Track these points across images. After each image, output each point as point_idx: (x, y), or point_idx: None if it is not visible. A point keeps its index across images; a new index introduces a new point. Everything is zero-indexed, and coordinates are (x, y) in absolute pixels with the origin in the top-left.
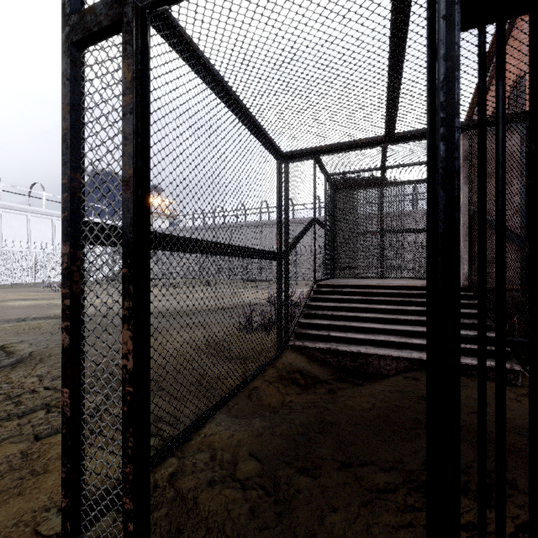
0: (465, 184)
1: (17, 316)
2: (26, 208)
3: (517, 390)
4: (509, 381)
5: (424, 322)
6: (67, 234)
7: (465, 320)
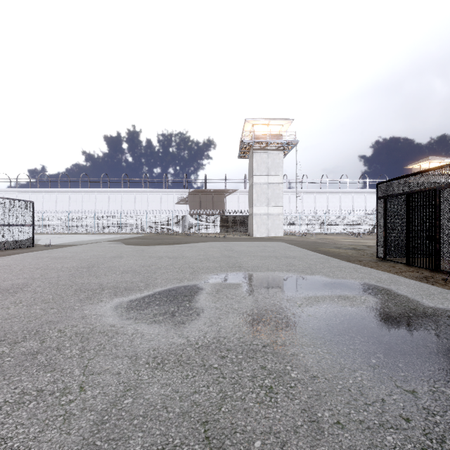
0: None
1: (347, 244)
2: (338, 190)
3: None
4: None
5: None
6: (377, 221)
7: None
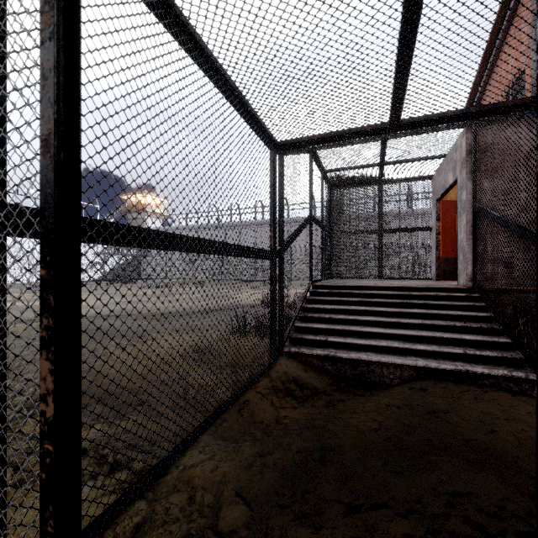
0: (469, 180)
1: None
2: None
3: (534, 402)
4: (524, 391)
5: (429, 326)
6: None
7: (472, 324)
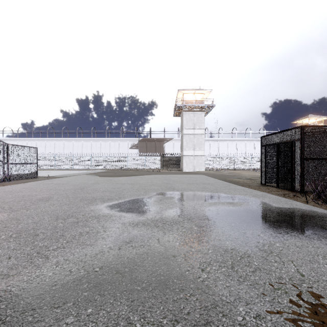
0: None
1: (247, 176)
2: (244, 139)
3: None
4: None
5: None
6: (261, 161)
7: None
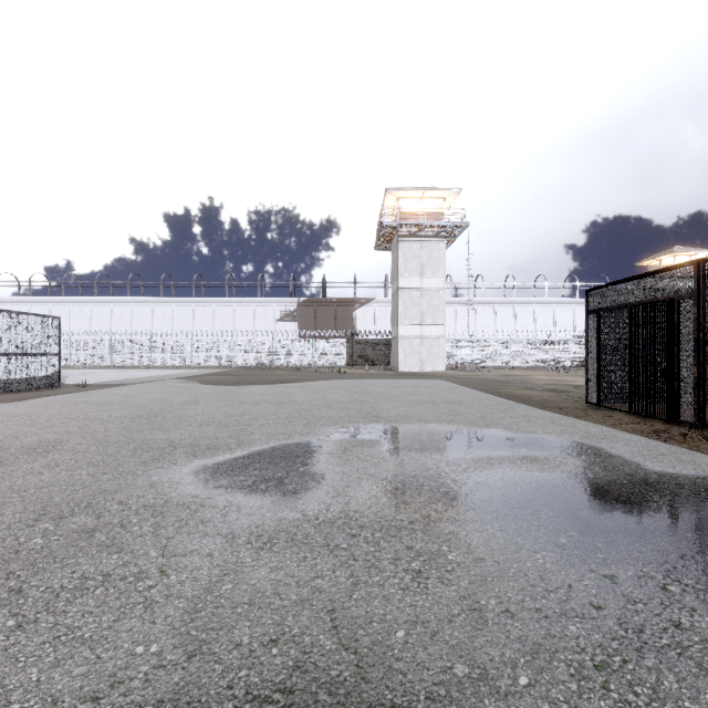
0: None
1: (544, 383)
2: (532, 300)
3: None
4: None
5: None
6: (586, 348)
7: None
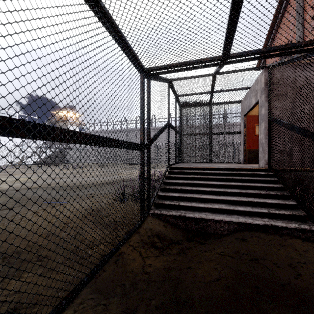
0: (266, 101)
1: None
2: None
3: None
4: (309, 238)
5: (244, 193)
6: None
7: (271, 192)
